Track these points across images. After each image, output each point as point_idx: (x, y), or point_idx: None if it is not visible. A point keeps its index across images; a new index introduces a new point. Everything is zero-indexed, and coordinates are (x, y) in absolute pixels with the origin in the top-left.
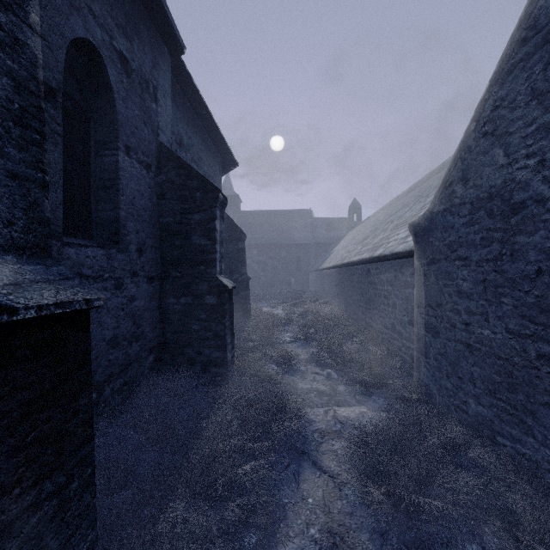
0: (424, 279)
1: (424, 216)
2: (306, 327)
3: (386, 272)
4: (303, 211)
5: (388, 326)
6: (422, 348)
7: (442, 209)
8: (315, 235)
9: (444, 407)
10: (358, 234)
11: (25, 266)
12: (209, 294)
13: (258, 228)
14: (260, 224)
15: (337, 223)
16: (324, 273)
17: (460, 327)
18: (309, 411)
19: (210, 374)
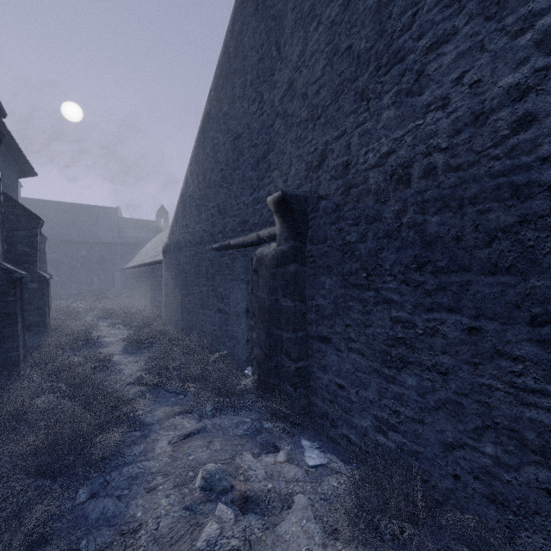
0: (165, 273)
1: (164, 245)
2: (106, 310)
3: (160, 270)
4: (108, 209)
5: (161, 302)
6: (165, 304)
7: (169, 243)
8: (122, 234)
9: (170, 326)
10: (160, 240)
11: (9, 265)
12: (32, 282)
13: (48, 220)
14: (52, 217)
15: (146, 224)
16: (128, 272)
17: (172, 291)
18: (104, 339)
19: (33, 332)
